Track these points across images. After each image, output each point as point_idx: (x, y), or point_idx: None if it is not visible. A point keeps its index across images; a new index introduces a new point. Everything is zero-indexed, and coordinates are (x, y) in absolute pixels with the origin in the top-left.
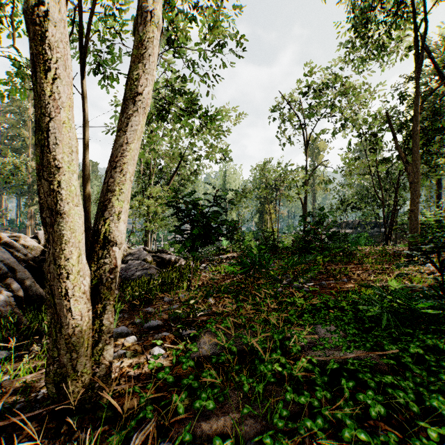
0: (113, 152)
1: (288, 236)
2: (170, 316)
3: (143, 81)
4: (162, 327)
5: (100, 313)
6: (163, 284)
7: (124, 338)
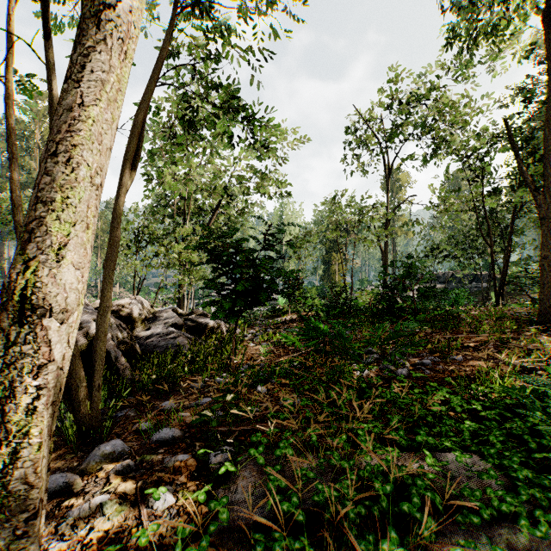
0: (53, 123)
1: (364, 293)
2: (193, 422)
3: None
4: (180, 440)
5: (4, 468)
6: (194, 360)
7: (114, 462)
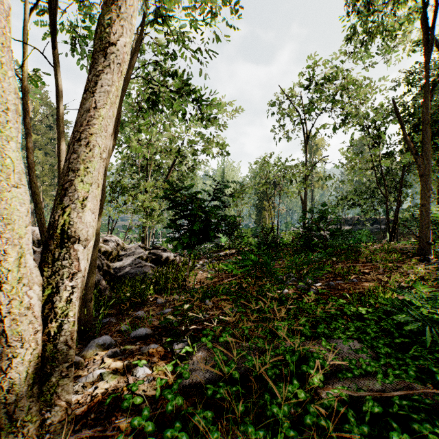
0: (78, 120)
1: (288, 233)
2: (161, 323)
3: (118, 28)
4: (151, 336)
5: (54, 335)
6: (157, 283)
7: (105, 350)
